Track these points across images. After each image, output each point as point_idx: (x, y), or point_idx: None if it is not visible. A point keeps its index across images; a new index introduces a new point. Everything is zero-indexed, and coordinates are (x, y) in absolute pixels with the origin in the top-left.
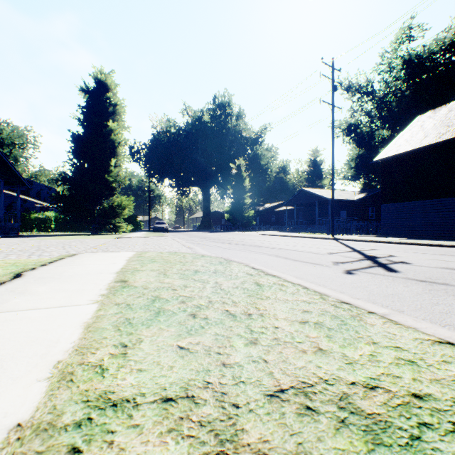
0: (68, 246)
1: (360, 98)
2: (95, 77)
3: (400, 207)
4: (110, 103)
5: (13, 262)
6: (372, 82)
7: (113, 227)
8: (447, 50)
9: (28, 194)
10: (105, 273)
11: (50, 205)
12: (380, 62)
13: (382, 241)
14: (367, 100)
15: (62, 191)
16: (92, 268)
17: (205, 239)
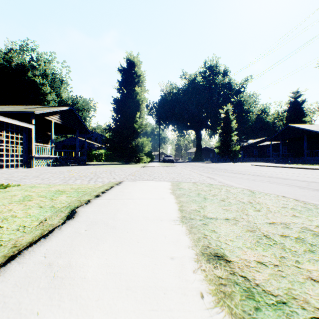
0: (113, 173)
1: None
2: (127, 59)
3: None
4: (136, 75)
5: (76, 188)
6: None
7: (138, 159)
8: None
9: (91, 139)
10: (166, 220)
11: (102, 145)
12: None
13: None
14: None
15: (109, 136)
16: (145, 206)
17: (210, 168)
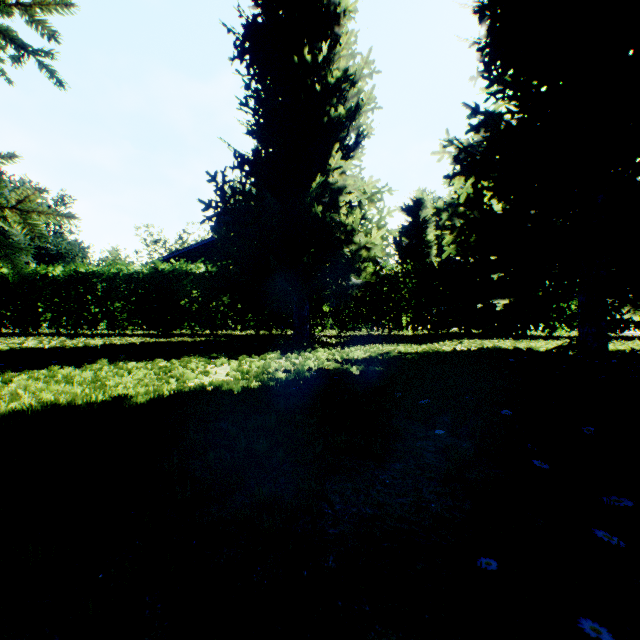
0: None
1: None
2: (416, 199)
3: None
4: (426, 216)
5: None
6: None
7: None
8: None
9: None
10: None
11: None
12: None
13: None
14: None
15: None
16: None
17: None
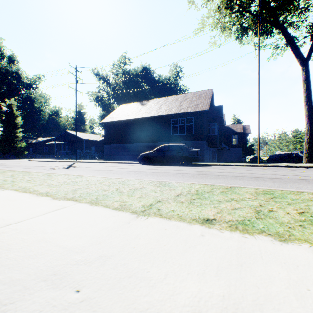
0: None
1: (104, 83)
2: None
3: (111, 147)
4: None
5: None
6: (109, 76)
7: None
8: (138, 76)
9: None
10: None
11: None
12: (113, 68)
13: (94, 162)
14: (107, 86)
15: None
16: None
17: None
